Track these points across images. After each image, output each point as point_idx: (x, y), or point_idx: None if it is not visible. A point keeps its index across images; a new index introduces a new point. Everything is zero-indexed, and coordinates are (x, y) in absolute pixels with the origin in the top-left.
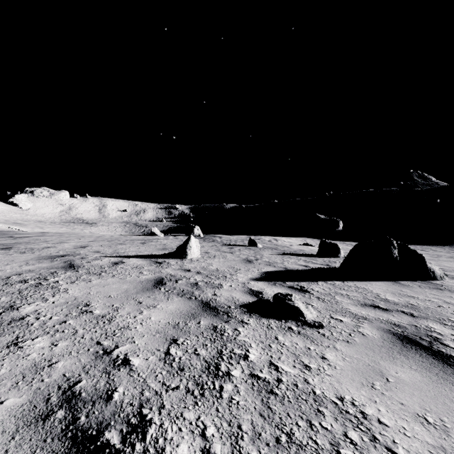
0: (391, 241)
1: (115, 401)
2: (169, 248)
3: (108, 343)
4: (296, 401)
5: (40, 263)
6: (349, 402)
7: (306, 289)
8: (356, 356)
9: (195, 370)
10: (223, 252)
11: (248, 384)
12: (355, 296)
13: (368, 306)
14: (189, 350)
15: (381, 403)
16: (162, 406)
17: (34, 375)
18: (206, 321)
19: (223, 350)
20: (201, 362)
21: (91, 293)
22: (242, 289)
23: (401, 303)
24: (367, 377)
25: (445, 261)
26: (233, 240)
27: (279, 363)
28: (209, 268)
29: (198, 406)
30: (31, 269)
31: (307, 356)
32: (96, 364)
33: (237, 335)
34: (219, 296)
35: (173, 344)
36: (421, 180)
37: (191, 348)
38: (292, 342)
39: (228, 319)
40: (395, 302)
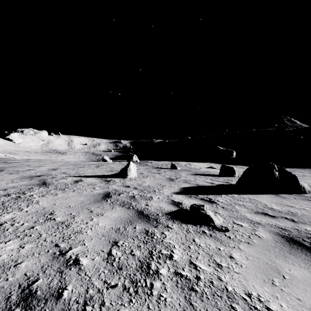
0: (273, 165)
1: (64, 298)
2: (115, 170)
3: (64, 245)
4: (213, 298)
5: (21, 181)
6: (256, 298)
7: (213, 201)
8: (256, 255)
9: (131, 269)
10: (153, 173)
11: (173, 281)
12: (249, 206)
13: (260, 214)
14: (126, 251)
15: (282, 299)
16: (102, 304)
17: (1, 275)
18: (140, 226)
19: (153, 250)
20: (136, 262)
21: (55, 204)
22: (167, 200)
23: (283, 211)
24: (267, 275)
25: (309, 179)
26: (160, 164)
27: (197, 262)
28: (143, 185)
29: (133, 303)
30: (14, 186)
31: (218, 256)
32: (52, 264)
33: (164, 237)
34: (150, 206)
35: (114, 246)
36: (290, 123)
37: (128, 249)
38: (206, 244)
39: (157, 224)
40: (279, 210)
